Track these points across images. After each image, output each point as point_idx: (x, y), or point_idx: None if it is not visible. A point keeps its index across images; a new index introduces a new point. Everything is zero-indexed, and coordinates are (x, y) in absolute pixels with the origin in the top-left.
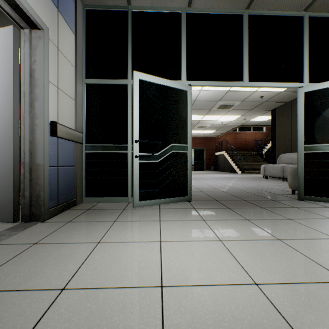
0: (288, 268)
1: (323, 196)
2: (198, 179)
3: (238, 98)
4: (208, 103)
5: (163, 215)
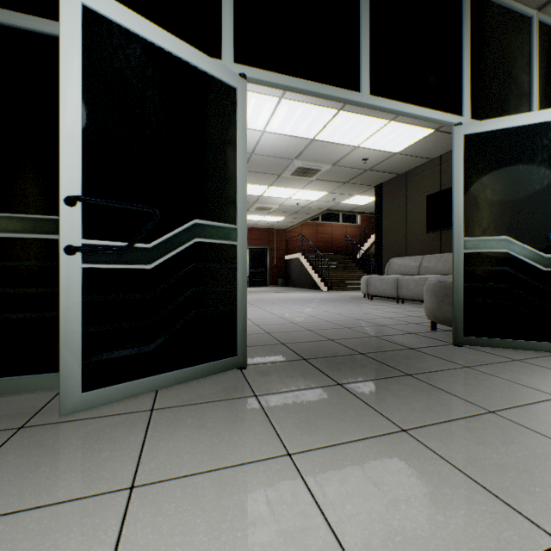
0: None
1: (498, 336)
2: (258, 303)
3: (328, 157)
4: (276, 162)
5: (156, 444)
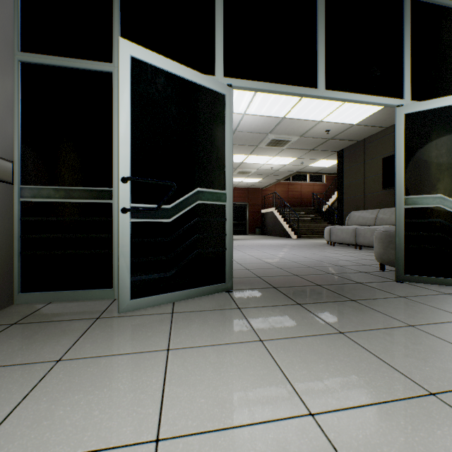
0: None
1: (433, 275)
2: (240, 247)
3: (296, 131)
4: (254, 136)
5: (178, 330)
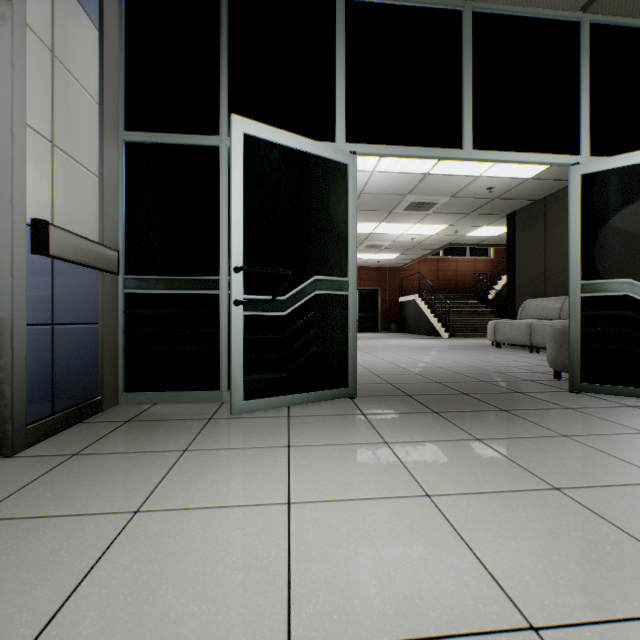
0: (598, 570)
1: (619, 384)
2: (368, 349)
3: (445, 190)
4: (387, 199)
5: (297, 431)
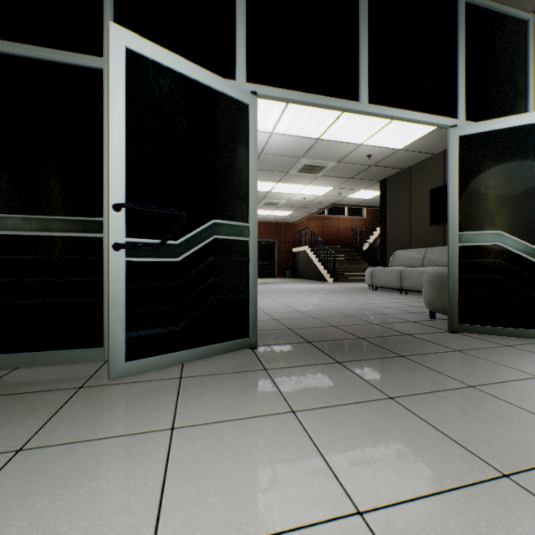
0: None
1: (491, 324)
2: (267, 293)
3: (333, 155)
4: (284, 160)
5: (187, 401)
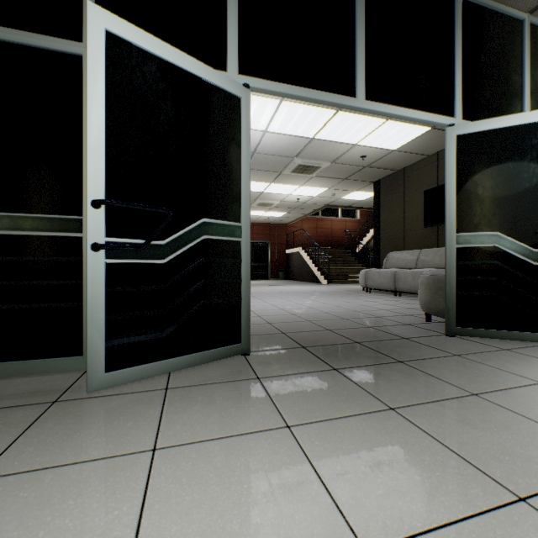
0: None
1: (488, 327)
2: (260, 295)
3: (327, 155)
4: (277, 160)
5: (172, 416)
